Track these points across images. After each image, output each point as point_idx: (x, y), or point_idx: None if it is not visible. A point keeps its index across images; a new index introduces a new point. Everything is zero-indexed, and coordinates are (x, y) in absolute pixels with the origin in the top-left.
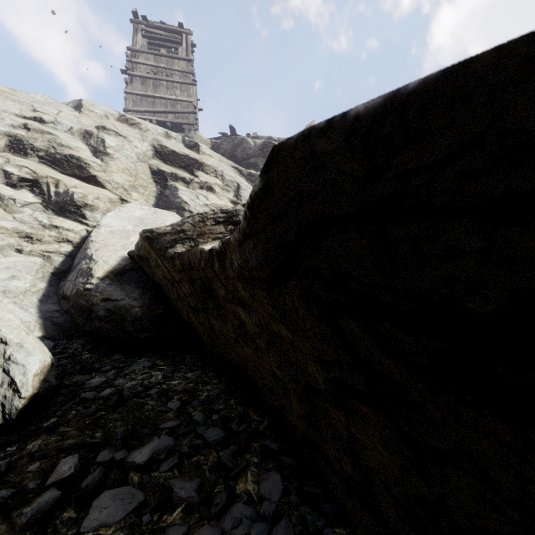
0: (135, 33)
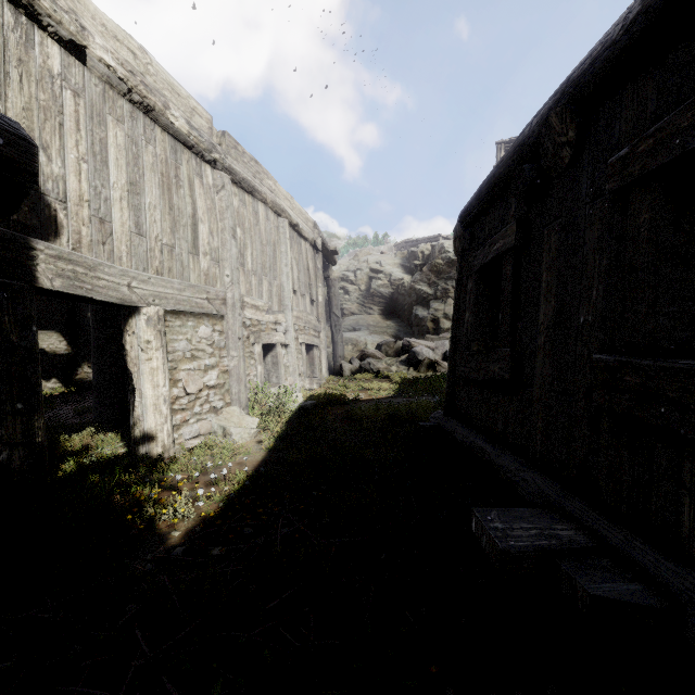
0: (499, 152)
